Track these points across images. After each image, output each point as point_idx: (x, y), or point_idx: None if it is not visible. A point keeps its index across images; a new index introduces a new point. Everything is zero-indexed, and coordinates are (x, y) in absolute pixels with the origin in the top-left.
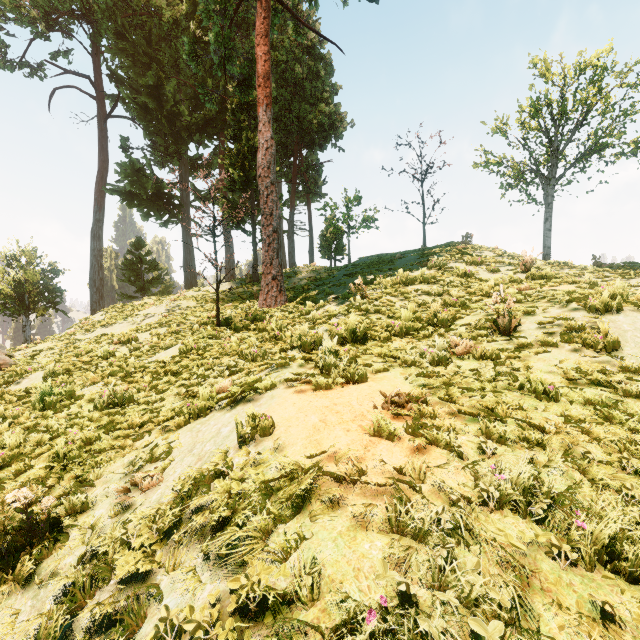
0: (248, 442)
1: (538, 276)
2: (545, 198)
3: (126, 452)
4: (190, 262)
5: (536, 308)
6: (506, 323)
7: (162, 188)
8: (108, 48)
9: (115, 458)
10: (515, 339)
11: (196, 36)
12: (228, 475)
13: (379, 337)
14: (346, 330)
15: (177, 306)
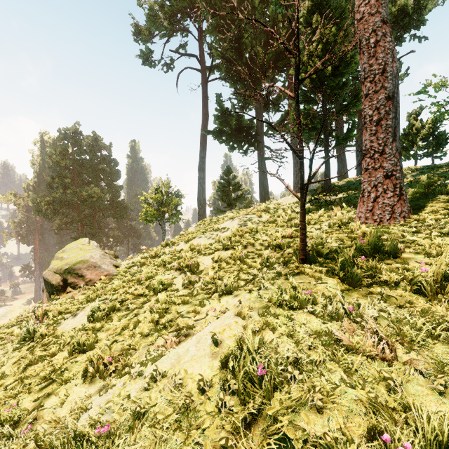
0: None
1: None
2: None
3: None
4: (263, 181)
5: None
6: None
7: (242, 122)
8: (207, 30)
9: None
10: None
11: None
12: None
13: None
14: None
15: (249, 220)
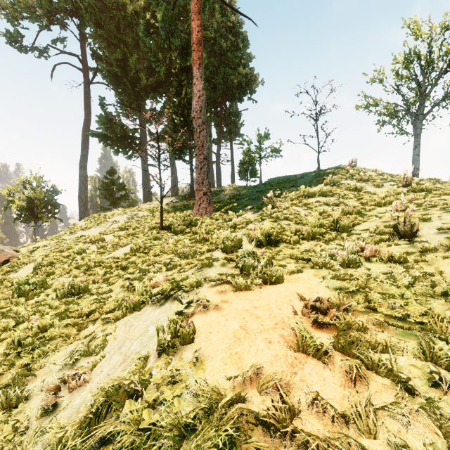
0: (167, 352)
1: (418, 189)
2: (414, 130)
3: (70, 341)
4: (147, 184)
5: (432, 215)
6: (407, 228)
7: (127, 132)
8: (90, 35)
9: (61, 346)
10: (416, 243)
11: (151, 23)
12: (142, 393)
13: (289, 240)
14: (261, 234)
15: (135, 215)
